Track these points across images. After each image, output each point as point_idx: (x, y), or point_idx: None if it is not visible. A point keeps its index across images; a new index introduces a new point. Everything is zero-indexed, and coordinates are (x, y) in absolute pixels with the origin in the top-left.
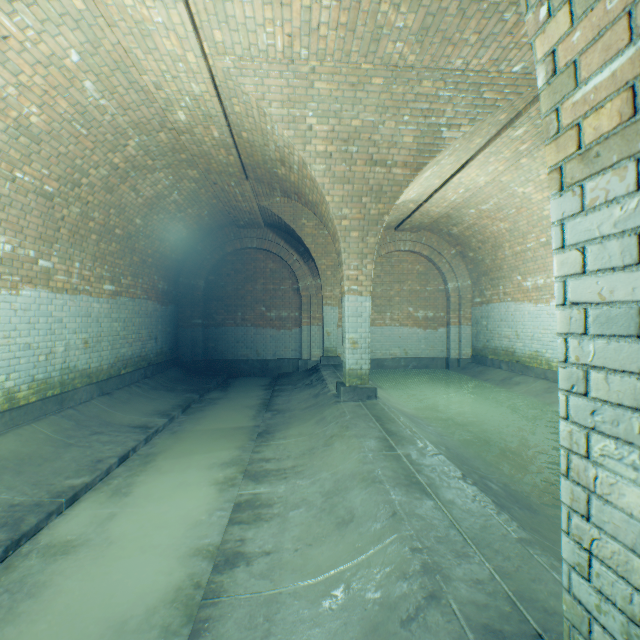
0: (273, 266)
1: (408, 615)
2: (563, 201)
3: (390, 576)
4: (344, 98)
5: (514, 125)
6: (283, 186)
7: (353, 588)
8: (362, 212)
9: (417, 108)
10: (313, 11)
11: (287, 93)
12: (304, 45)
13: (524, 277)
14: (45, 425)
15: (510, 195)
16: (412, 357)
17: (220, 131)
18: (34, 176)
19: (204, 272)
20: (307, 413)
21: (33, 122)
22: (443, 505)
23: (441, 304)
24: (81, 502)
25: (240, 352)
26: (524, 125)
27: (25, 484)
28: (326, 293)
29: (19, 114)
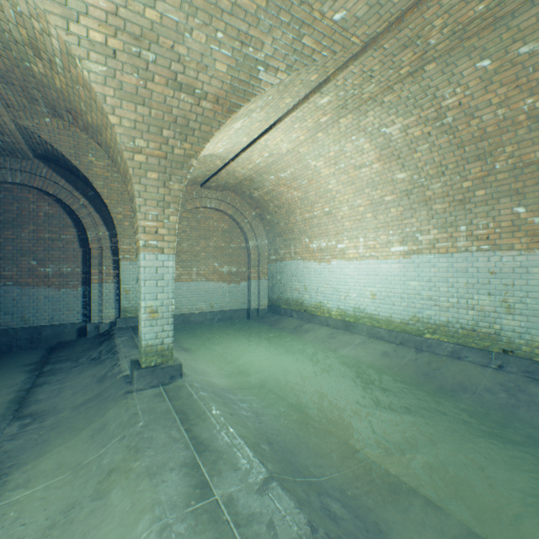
0: (50, 210)
1: None
2: None
3: None
4: None
5: (322, 90)
6: (47, 96)
7: None
8: (164, 148)
9: (234, 26)
10: None
11: None
12: None
13: (311, 240)
14: None
15: (305, 167)
16: (218, 310)
17: None
18: None
19: None
20: (82, 415)
21: None
22: None
23: (243, 260)
24: None
25: None
26: (330, 93)
27: None
28: (124, 246)
29: None
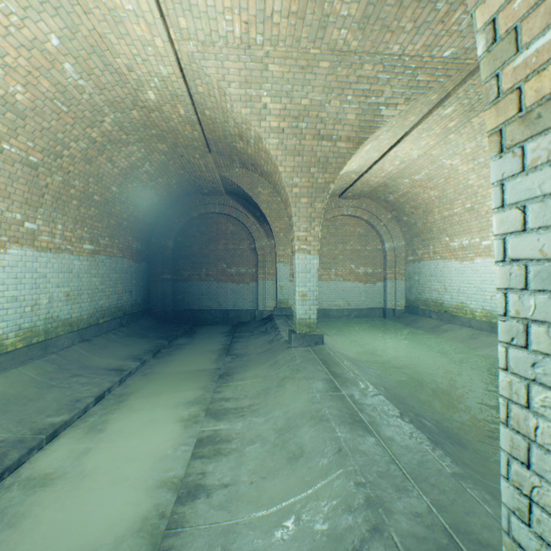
0: (233, 228)
1: (353, 547)
2: (503, 162)
3: (336, 509)
4: (295, 80)
5: (444, 104)
6: (241, 158)
7: (303, 519)
8: (310, 181)
9: (359, 89)
10: (267, 0)
11: (244, 75)
12: (259, 32)
13: (451, 238)
14: (30, 368)
15: (439, 167)
16: (354, 308)
17: (186, 109)
18: (20, 148)
19: (173, 234)
20: (262, 357)
21: (18, 99)
22: (383, 442)
23: (379, 262)
24: (60, 438)
25: (204, 303)
26: (453, 104)
27: (10, 422)
28: (279, 252)
29: (5, 92)
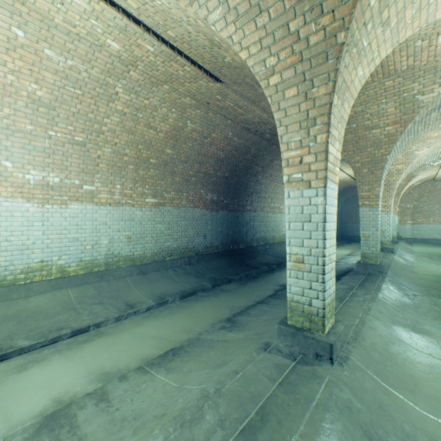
0: None
1: None
2: None
3: None
4: None
5: None
6: None
7: None
8: None
9: None
10: None
11: None
12: None
13: None
14: None
15: None
16: None
17: (349, 179)
18: None
19: (339, 204)
20: None
21: None
22: None
23: None
24: None
25: (354, 233)
26: None
27: None
28: None
29: None
